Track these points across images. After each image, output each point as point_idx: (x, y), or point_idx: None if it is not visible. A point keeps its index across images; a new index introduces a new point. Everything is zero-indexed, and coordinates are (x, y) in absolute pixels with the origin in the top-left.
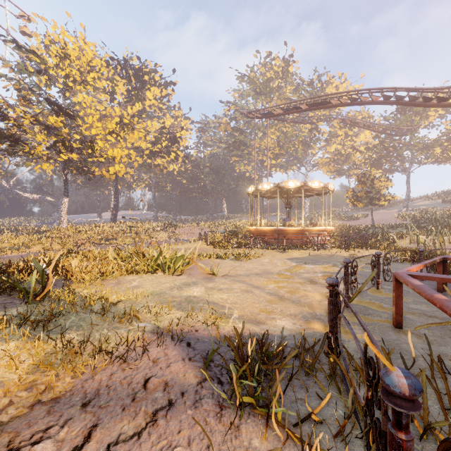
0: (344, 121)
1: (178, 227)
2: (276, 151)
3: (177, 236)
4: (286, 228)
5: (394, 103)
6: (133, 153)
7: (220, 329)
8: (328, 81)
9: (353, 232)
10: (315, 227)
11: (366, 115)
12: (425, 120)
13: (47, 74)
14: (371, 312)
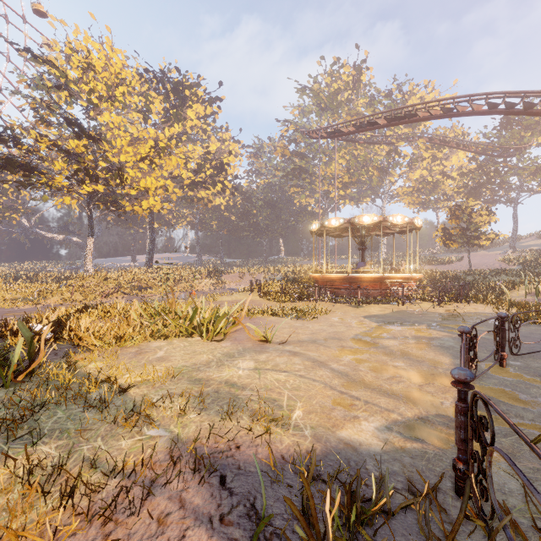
0: (431, 140)
1: (225, 274)
2: (345, 180)
3: (223, 284)
4: (360, 275)
5: (502, 113)
6: (170, 184)
7: (276, 442)
8: (411, 91)
9: (445, 280)
10: (397, 274)
11: (460, 132)
12: (539, 137)
13: (68, 89)
14: (505, 409)
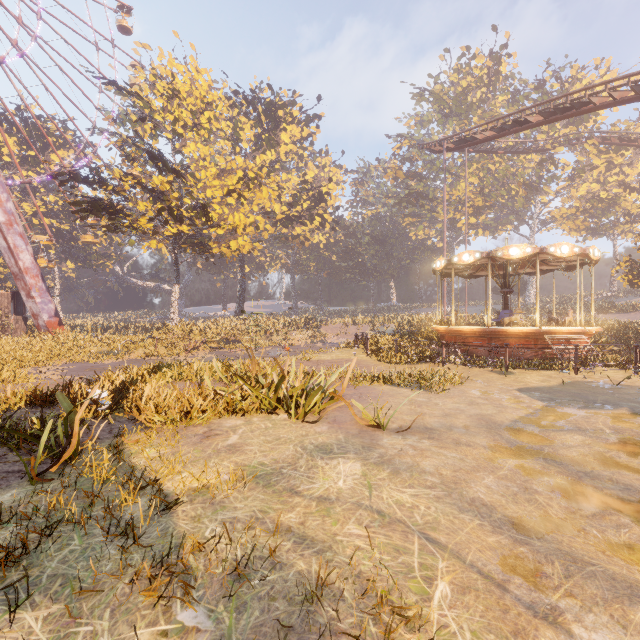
0: (606, 140)
1: (325, 325)
2: (478, 203)
3: (322, 337)
4: (505, 329)
5: None
6: (261, 220)
7: None
8: (574, 76)
9: (635, 336)
10: (562, 328)
11: None
12: None
13: (153, 121)
14: None
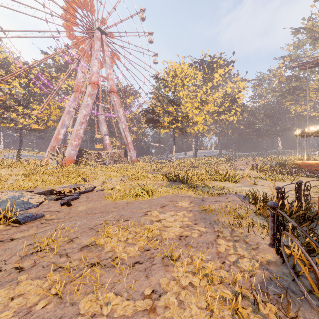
0: None
1: (236, 161)
2: None
3: (235, 167)
4: None
5: None
6: (207, 117)
7: None
8: None
9: None
10: None
11: None
12: None
13: (168, 86)
14: None
